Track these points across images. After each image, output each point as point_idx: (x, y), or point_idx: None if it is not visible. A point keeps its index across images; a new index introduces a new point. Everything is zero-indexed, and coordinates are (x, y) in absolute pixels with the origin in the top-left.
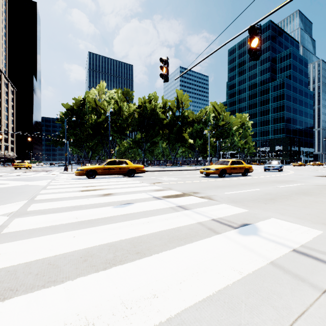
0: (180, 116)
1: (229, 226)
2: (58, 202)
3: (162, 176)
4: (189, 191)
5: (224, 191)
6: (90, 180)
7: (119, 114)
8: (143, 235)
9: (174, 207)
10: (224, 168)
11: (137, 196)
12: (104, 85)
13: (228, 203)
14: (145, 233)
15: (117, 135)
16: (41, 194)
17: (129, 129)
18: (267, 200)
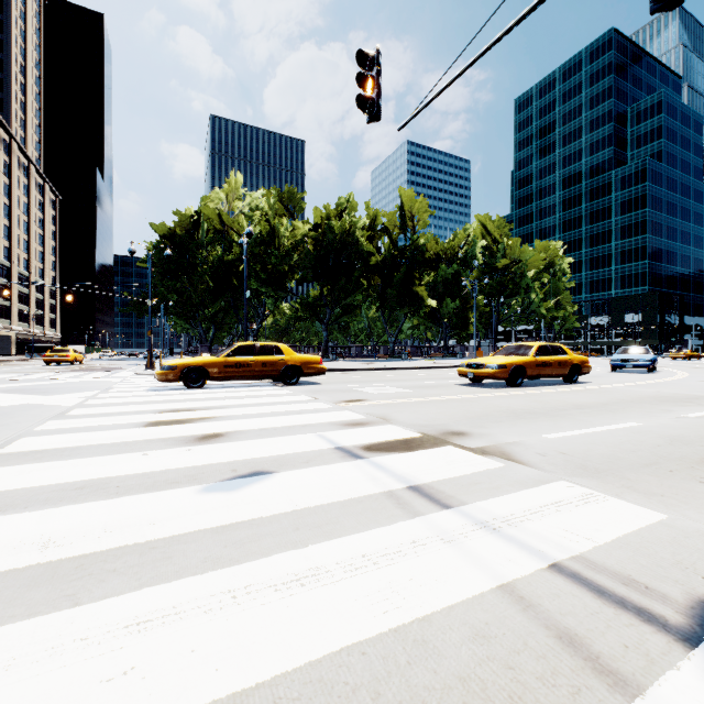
0: (408, 248)
1: (648, 623)
2: (52, 465)
3: (365, 383)
4: (439, 427)
5: (540, 428)
6: (191, 391)
7: (272, 243)
8: (260, 682)
9: (399, 491)
10: (520, 363)
11: (290, 446)
12: (239, 181)
13: (574, 477)
14: (268, 672)
15: (267, 291)
16: (33, 433)
17: (294, 276)
18: (695, 468)
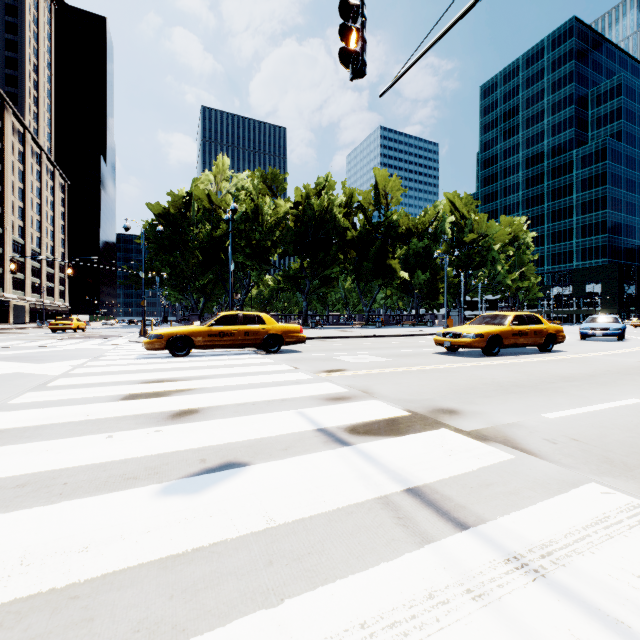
0: (382, 223)
1: None
2: (4, 450)
3: (344, 351)
4: (427, 403)
5: (536, 406)
6: (176, 360)
7: (256, 220)
8: None
9: (396, 496)
10: (497, 333)
11: (268, 427)
12: (226, 164)
13: (604, 477)
14: None
15: (252, 264)
16: (5, 407)
17: (277, 250)
18: None
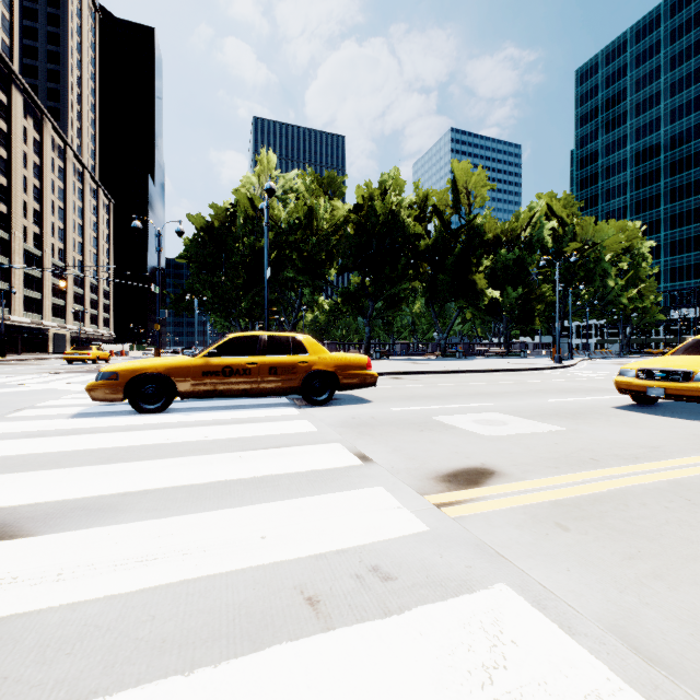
0: (463, 229)
1: None
2: None
3: (443, 400)
4: None
5: None
6: (133, 421)
7: (308, 227)
8: None
9: None
10: None
11: None
12: (273, 162)
13: None
14: None
15: (303, 281)
16: None
17: (333, 265)
18: None
